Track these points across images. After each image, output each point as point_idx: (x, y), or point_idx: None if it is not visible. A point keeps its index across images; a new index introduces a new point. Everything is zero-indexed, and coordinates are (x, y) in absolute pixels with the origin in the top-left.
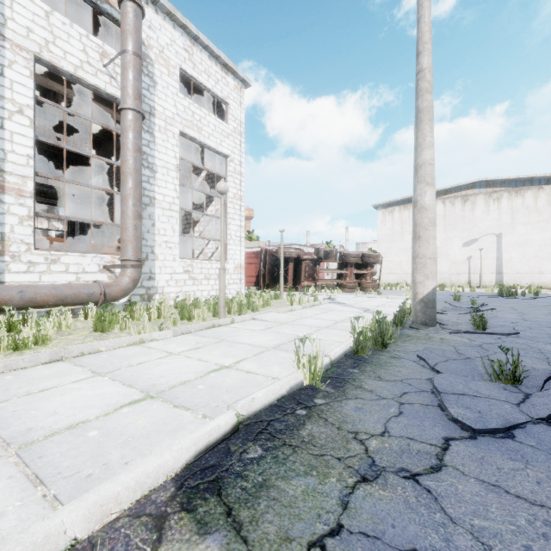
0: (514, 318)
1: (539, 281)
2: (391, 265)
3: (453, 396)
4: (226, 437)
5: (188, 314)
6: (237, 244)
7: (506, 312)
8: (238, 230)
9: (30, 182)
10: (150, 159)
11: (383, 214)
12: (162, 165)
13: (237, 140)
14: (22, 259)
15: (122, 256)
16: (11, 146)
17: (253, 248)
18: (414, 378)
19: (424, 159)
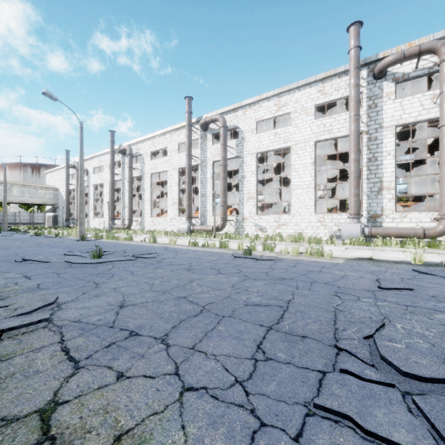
0: None
1: None
2: None
3: (440, 270)
4: (367, 259)
5: None
6: None
7: None
8: None
9: (393, 182)
10: None
11: None
12: None
13: None
14: (389, 217)
15: (439, 212)
16: (385, 170)
17: None
18: None
19: None
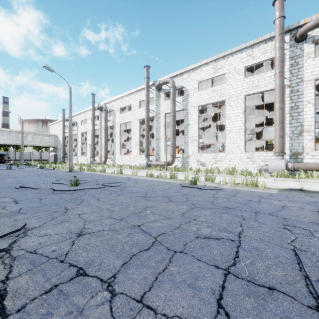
0: None
1: None
2: None
3: None
4: (297, 190)
5: None
6: None
7: None
8: None
9: (312, 126)
10: None
11: None
12: None
13: None
14: (309, 154)
15: None
16: (305, 116)
17: None
18: None
19: None
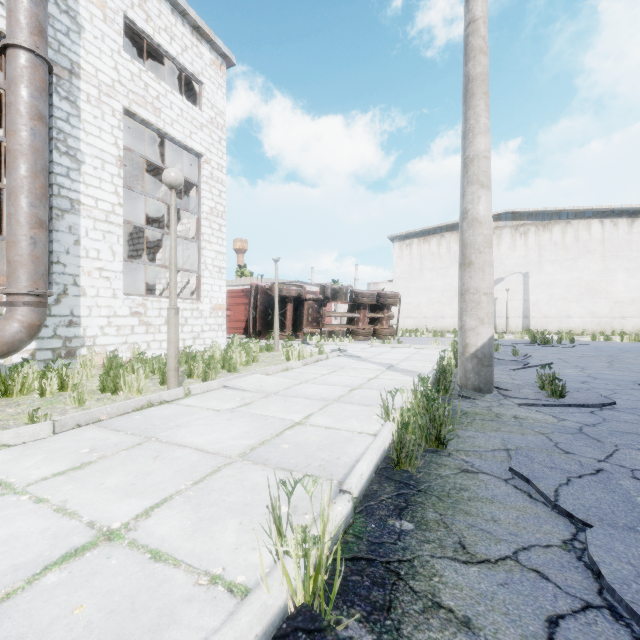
0: (579, 376)
1: (567, 326)
2: (409, 308)
3: None
4: None
5: (112, 383)
6: (215, 277)
7: (561, 367)
8: (216, 257)
9: None
10: (70, 142)
11: (400, 248)
12: (92, 154)
13: (215, 135)
14: None
15: (8, 287)
16: None
17: (244, 286)
18: (537, 544)
19: (477, 150)
